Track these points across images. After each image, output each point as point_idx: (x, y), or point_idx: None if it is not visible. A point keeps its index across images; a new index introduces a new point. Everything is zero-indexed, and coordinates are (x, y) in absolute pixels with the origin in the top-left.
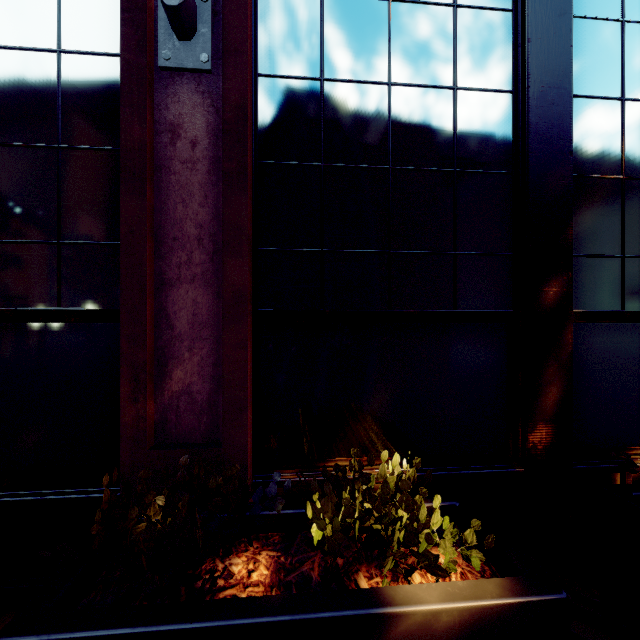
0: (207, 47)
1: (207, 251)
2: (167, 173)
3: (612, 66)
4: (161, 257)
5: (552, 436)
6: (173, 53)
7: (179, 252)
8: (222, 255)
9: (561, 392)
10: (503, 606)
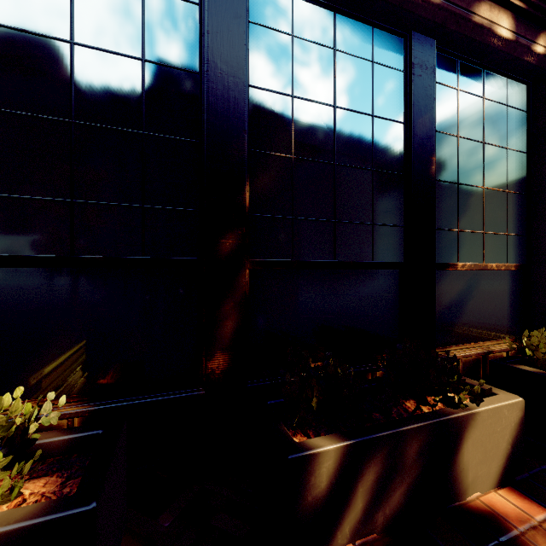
0: None
1: None
2: None
3: (284, 69)
4: None
5: (229, 362)
6: None
7: None
8: None
9: (236, 325)
10: (13, 531)
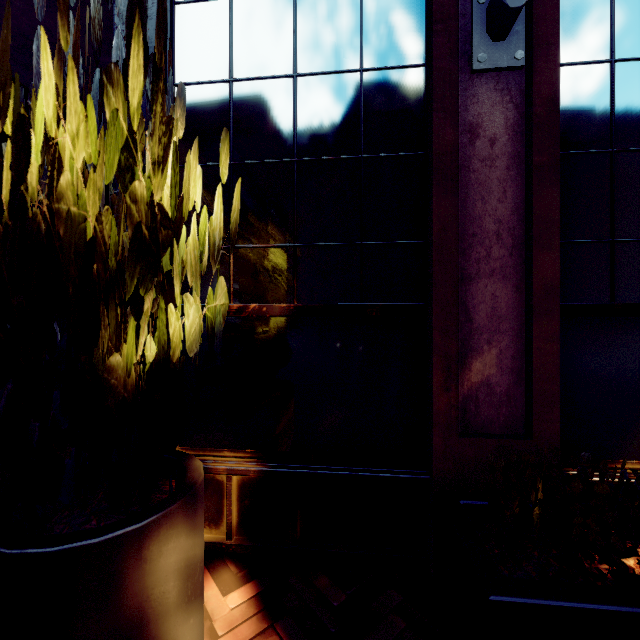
0: (521, 44)
1: (505, 246)
2: (466, 172)
3: None
4: (460, 253)
5: None
6: (487, 55)
7: (478, 248)
8: (532, 248)
9: None
10: None
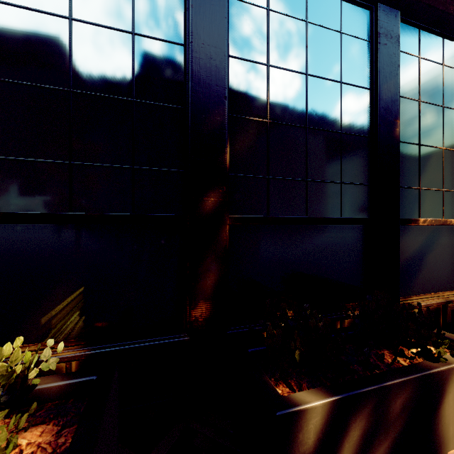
0: None
1: None
2: None
3: (261, 40)
4: None
5: (211, 310)
6: None
7: None
8: None
9: (218, 277)
10: None
